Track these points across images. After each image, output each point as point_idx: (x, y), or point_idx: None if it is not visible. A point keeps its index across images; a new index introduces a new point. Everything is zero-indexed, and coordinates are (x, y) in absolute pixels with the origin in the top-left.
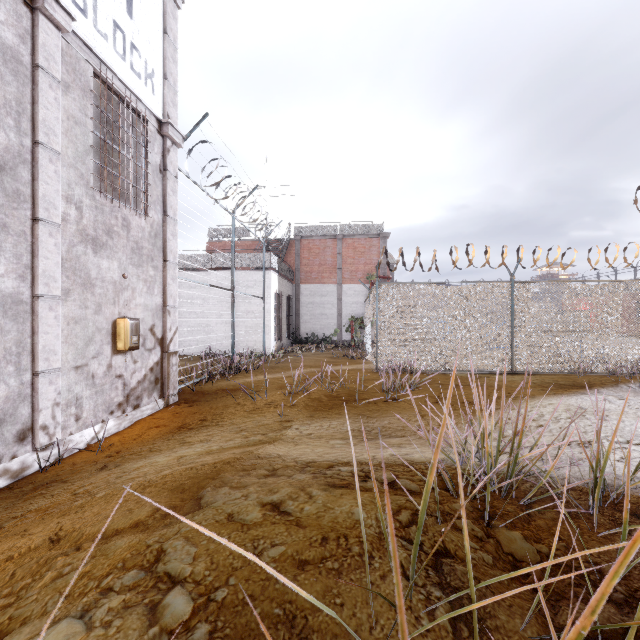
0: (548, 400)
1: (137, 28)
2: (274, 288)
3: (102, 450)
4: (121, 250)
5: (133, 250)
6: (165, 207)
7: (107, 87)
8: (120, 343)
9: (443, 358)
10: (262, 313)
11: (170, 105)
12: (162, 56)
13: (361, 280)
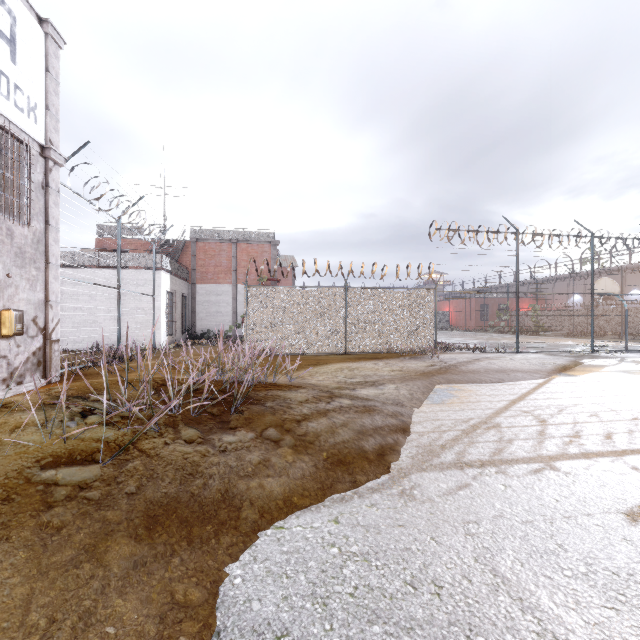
0: (336, 364)
1: (20, 71)
2: (166, 287)
3: None
4: (5, 254)
5: (17, 254)
6: (47, 218)
7: None
8: (5, 330)
9: (298, 344)
10: (153, 310)
11: (52, 131)
12: (44, 90)
13: (254, 282)
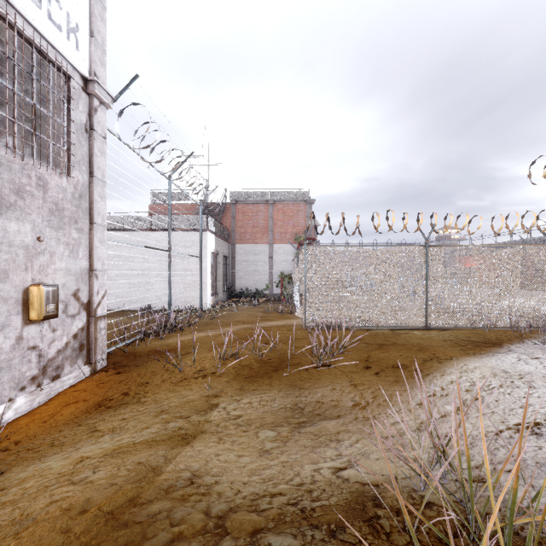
0: (472, 363)
1: None
2: (211, 248)
3: (1, 439)
4: (35, 211)
5: (51, 212)
6: (92, 168)
7: (17, 33)
8: (33, 312)
9: (366, 315)
10: (199, 271)
11: (97, 64)
12: (88, 12)
13: (290, 241)
